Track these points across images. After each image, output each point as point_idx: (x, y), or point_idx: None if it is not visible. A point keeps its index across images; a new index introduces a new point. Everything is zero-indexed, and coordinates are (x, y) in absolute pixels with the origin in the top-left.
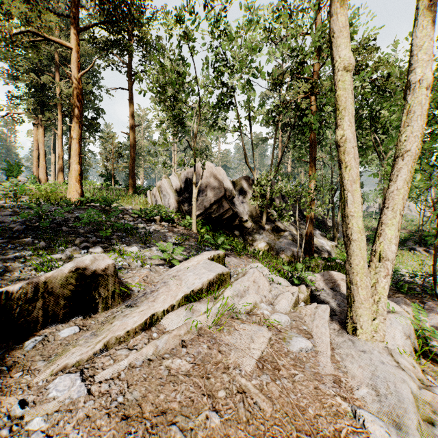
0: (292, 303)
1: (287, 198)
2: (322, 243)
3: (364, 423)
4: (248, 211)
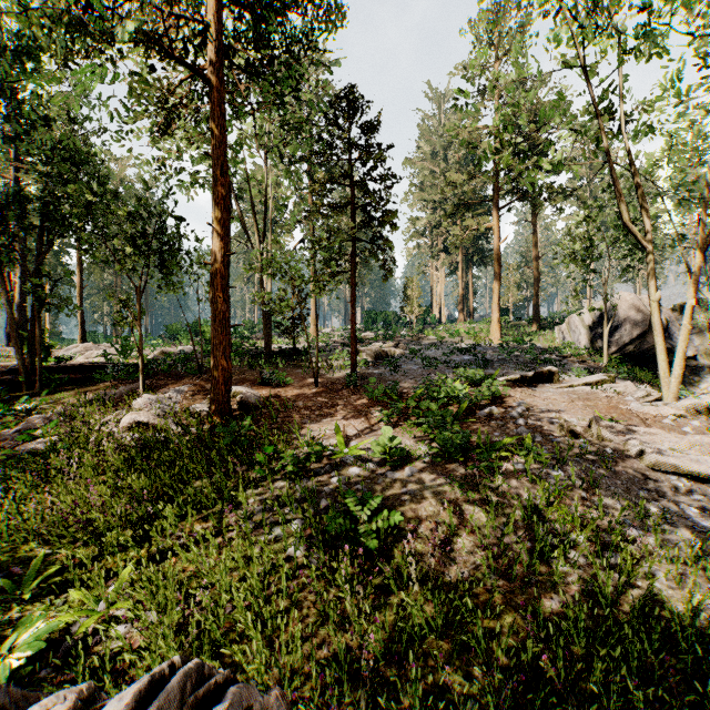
0: (643, 395)
1: None
2: None
3: (630, 403)
4: (697, 345)
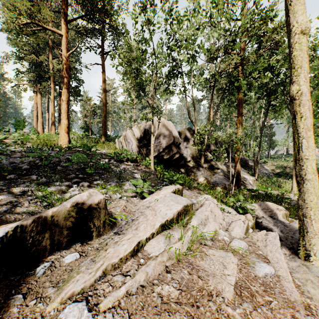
0: (244, 230)
1: (219, 144)
2: (246, 178)
3: None
4: (190, 153)
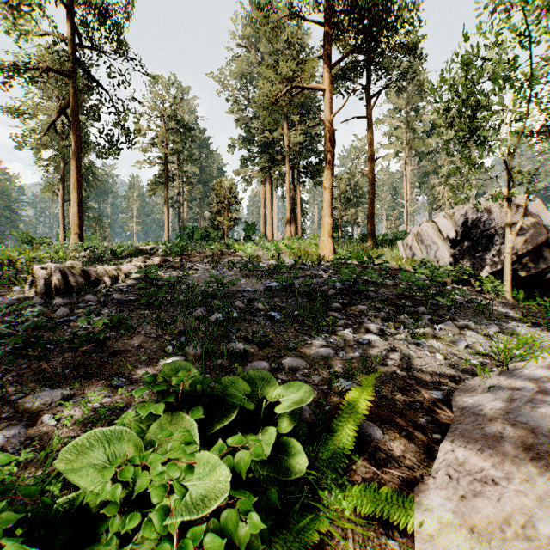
0: None
1: None
2: None
3: None
4: None
